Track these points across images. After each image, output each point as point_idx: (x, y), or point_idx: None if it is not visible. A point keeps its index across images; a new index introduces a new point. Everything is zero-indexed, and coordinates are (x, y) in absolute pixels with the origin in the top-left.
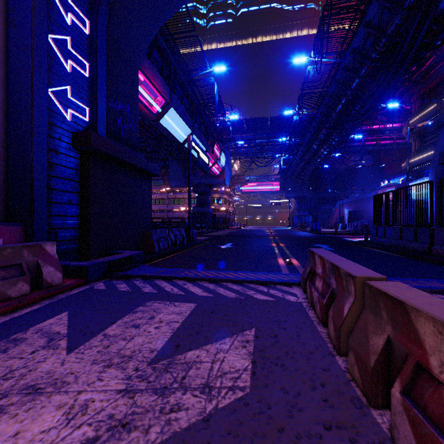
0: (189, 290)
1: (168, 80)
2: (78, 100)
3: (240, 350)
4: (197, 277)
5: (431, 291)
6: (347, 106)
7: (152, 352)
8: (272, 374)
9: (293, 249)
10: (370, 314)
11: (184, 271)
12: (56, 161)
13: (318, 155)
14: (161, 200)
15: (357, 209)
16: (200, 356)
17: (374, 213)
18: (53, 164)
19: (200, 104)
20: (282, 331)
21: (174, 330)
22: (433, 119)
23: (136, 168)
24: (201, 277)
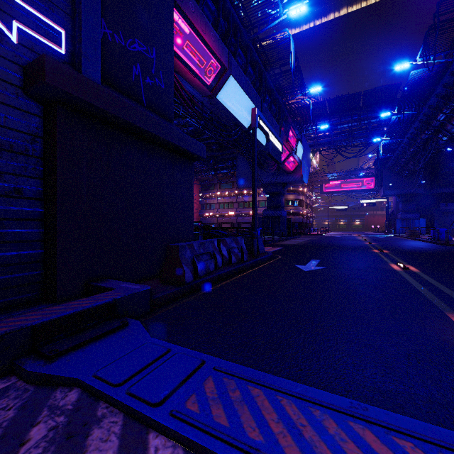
0: None
1: (226, 39)
2: (39, 12)
3: None
4: None
5: None
6: None
7: None
8: None
9: (451, 282)
10: None
11: (204, 377)
12: None
13: (445, 130)
14: (230, 204)
15: None
16: None
17: None
18: None
19: (270, 77)
20: None
21: None
22: None
23: (160, 142)
24: None
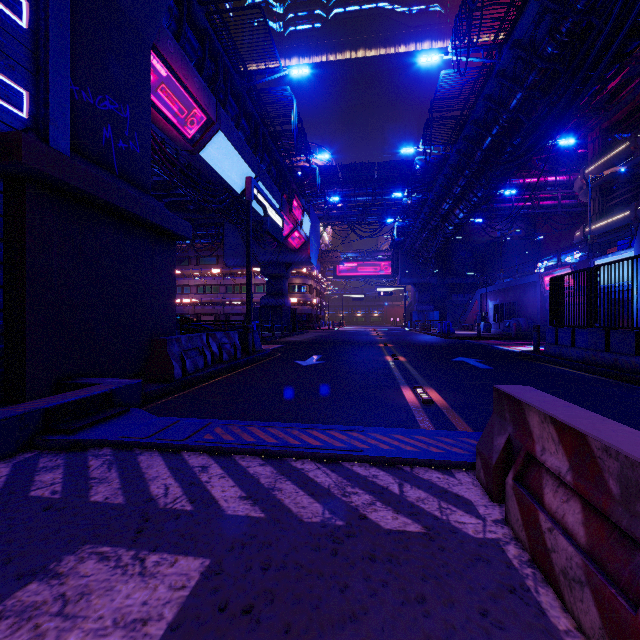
0: (207, 491)
1: (214, 85)
2: None
3: None
4: (237, 447)
5: None
6: (499, 140)
7: None
8: None
9: (422, 367)
10: None
11: (214, 427)
12: None
13: (450, 219)
14: (213, 287)
15: (509, 302)
16: None
17: (551, 306)
18: None
19: (269, 133)
20: None
21: None
22: (622, 166)
23: (140, 221)
24: (247, 445)
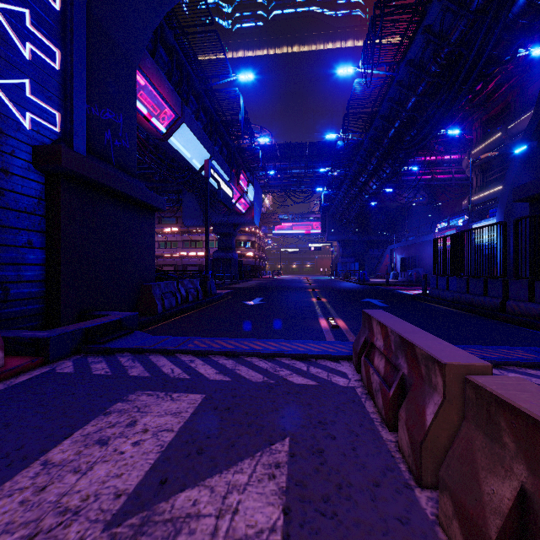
0: (196, 371)
1: (179, 88)
2: (42, 101)
3: (265, 485)
4: (210, 350)
5: (518, 364)
6: (401, 131)
7: (117, 498)
8: (317, 537)
9: (337, 305)
10: (478, 433)
11: (193, 341)
12: (6, 185)
13: (365, 189)
14: (173, 242)
15: (411, 256)
16: (199, 502)
17: (434, 260)
18: (0, 190)
19: (221, 122)
20: (329, 442)
21: (163, 447)
22: (497, 150)
23: (131, 199)
24: (216, 349)
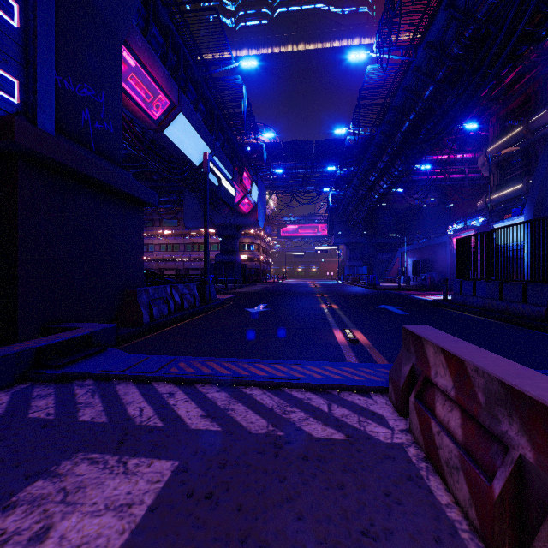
0: (174, 412)
1: (176, 74)
2: None
3: None
4: (198, 378)
5: None
6: (416, 124)
7: None
8: None
9: (351, 313)
10: None
11: (178, 362)
12: None
13: (375, 189)
14: (174, 245)
15: (424, 259)
16: None
17: (457, 263)
18: None
19: (223, 115)
20: None
21: None
22: (517, 146)
23: (113, 190)
24: (206, 376)
